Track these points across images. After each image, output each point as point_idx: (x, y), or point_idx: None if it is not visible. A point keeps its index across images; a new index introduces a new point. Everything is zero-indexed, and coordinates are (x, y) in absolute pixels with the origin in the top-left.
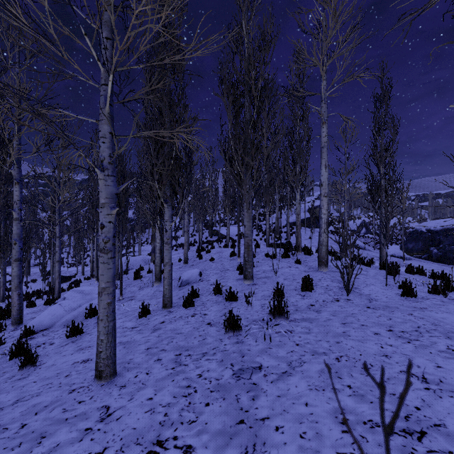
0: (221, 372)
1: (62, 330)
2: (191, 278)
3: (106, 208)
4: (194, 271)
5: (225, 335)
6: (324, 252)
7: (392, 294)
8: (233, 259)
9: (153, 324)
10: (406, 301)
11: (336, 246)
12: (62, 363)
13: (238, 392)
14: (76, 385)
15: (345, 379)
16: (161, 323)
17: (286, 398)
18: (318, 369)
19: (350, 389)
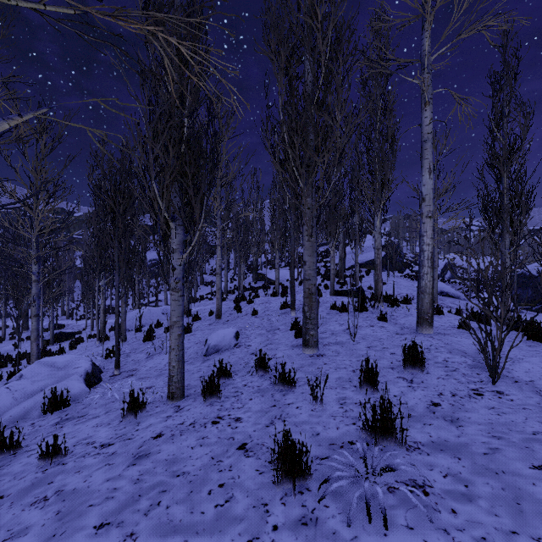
0: None
1: None
2: (222, 342)
3: None
4: (228, 331)
5: (274, 490)
6: (427, 303)
7: None
8: (285, 312)
9: (140, 440)
10: None
11: None
12: None
13: None
14: None
15: None
16: (155, 437)
17: None
18: None
19: None
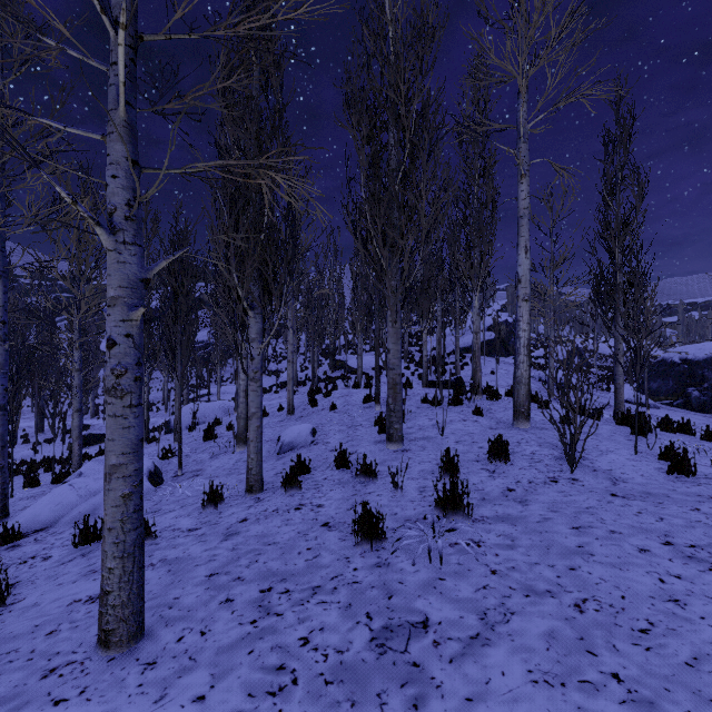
0: (348, 632)
1: (69, 531)
2: (297, 439)
3: (120, 307)
4: (303, 427)
5: (355, 549)
6: (524, 395)
7: (651, 469)
8: (369, 407)
9: (227, 524)
10: (678, 482)
11: (535, 386)
12: (51, 601)
13: (383, 686)
14: (60, 658)
15: (604, 656)
16: (241, 521)
17: (486, 705)
18: (543, 629)
19: (621, 685)
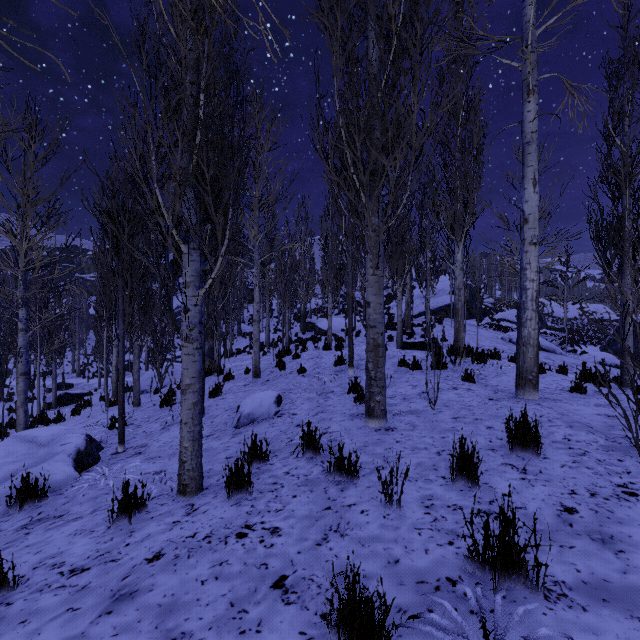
0: None
1: None
2: (258, 410)
3: None
4: (266, 395)
5: None
6: (531, 359)
7: None
8: (341, 370)
9: (128, 563)
10: None
11: (508, 347)
12: None
13: None
14: None
15: None
16: (150, 559)
17: None
18: None
19: None
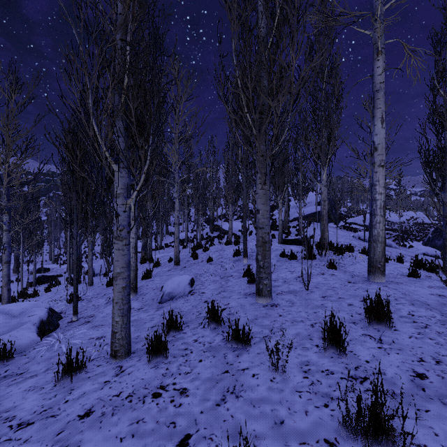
0: None
1: None
2: (176, 289)
3: None
4: (183, 278)
5: None
6: (380, 252)
7: None
8: (238, 259)
9: (64, 419)
10: None
11: (357, 243)
12: None
13: None
14: None
15: None
16: (81, 416)
17: None
18: None
19: None
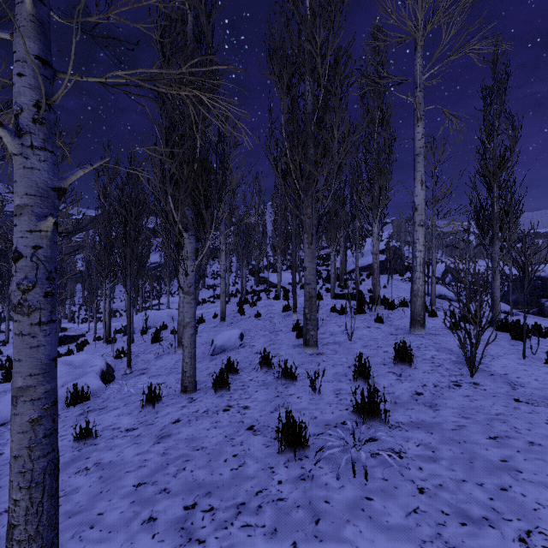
0: None
1: None
2: (227, 343)
3: (27, 216)
4: (233, 332)
5: (278, 458)
6: (420, 306)
7: (542, 373)
8: (287, 315)
9: (161, 424)
10: None
11: None
12: None
13: None
14: None
15: None
16: (174, 422)
17: None
18: None
19: None
